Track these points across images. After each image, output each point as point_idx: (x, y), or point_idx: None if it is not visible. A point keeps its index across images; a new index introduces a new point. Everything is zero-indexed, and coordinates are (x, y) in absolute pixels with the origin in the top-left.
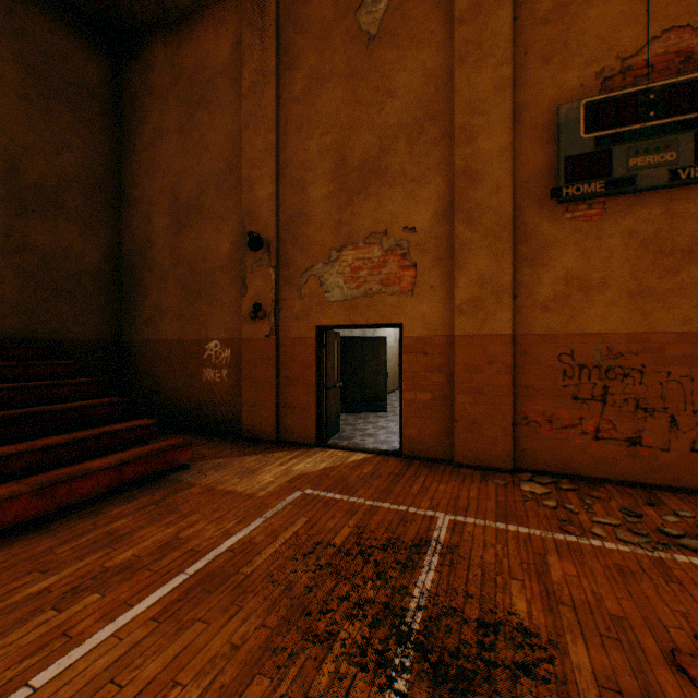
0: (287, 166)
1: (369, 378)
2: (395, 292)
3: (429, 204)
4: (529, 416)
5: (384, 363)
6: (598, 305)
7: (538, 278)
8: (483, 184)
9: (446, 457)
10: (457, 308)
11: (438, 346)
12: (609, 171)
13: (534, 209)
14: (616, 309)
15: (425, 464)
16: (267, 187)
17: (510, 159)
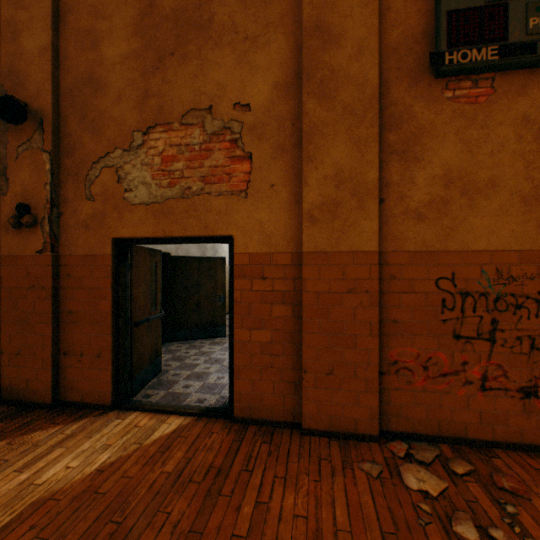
0: (71, 9)
1: (205, 302)
2: (222, 193)
3: (268, 72)
4: (399, 360)
5: (222, 286)
6: (485, 214)
7: (410, 177)
8: (341, 45)
9: (291, 419)
10: (307, 214)
11: (281, 267)
12: (504, 33)
13: (406, 85)
14: (508, 219)
15: (264, 432)
16: (39, 35)
17: (377, 12)
